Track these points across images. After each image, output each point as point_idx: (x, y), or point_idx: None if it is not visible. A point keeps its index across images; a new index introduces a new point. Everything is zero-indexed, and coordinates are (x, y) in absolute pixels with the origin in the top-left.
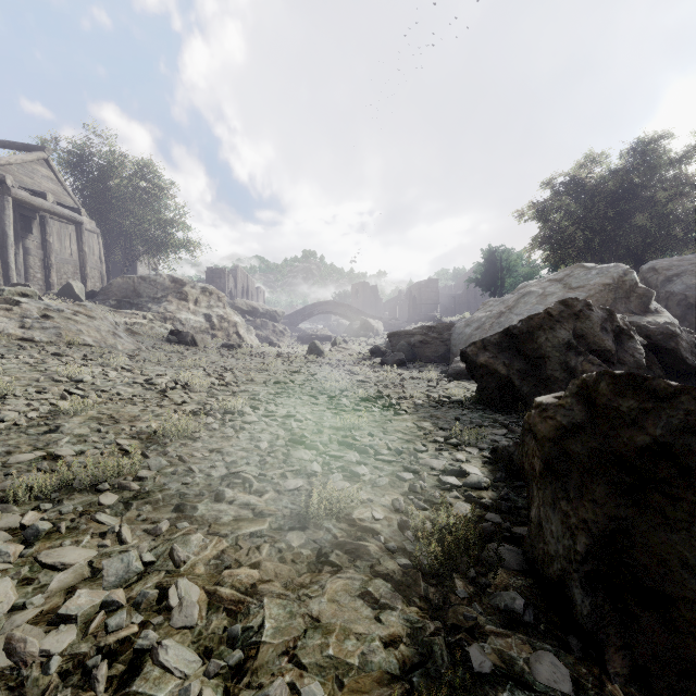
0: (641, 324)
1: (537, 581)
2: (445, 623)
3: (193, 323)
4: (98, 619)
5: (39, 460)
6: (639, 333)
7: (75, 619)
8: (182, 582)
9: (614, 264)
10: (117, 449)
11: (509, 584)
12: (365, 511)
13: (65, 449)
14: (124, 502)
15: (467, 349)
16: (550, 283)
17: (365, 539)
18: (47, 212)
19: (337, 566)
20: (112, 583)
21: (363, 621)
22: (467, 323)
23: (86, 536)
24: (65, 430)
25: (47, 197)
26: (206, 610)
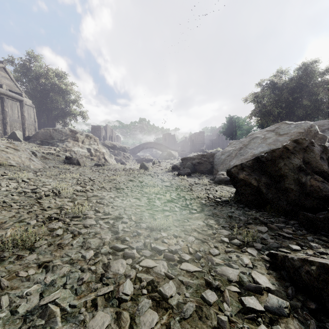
0: None
1: None
2: None
3: (81, 153)
4: None
5: None
6: None
7: None
8: None
9: (304, 122)
10: None
11: None
12: None
13: None
14: None
15: (231, 169)
16: (267, 132)
17: None
18: (3, 94)
19: None
20: None
21: None
22: (222, 153)
23: None
24: None
25: (2, 86)
26: None
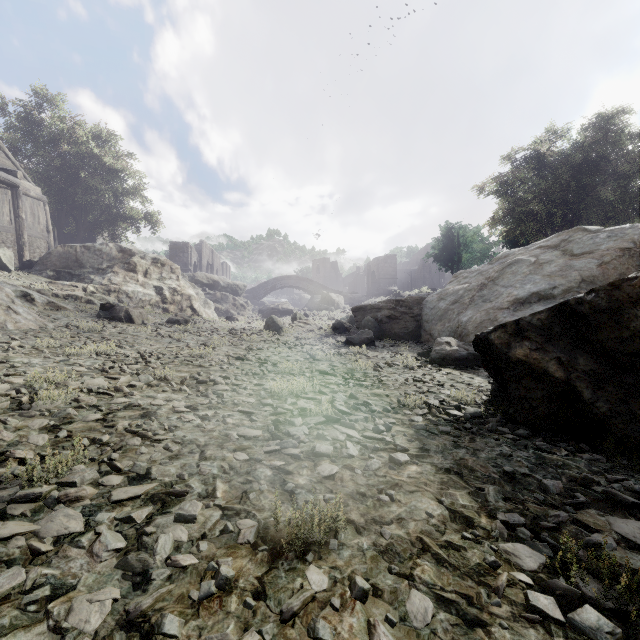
0: None
1: None
2: None
3: (141, 296)
4: None
5: None
6: None
7: None
8: None
9: (631, 225)
10: None
11: None
12: None
13: None
14: None
15: (490, 335)
16: (543, 250)
17: None
18: None
19: None
20: None
21: None
22: (440, 296)
23: None
24: None
25: None
26: None
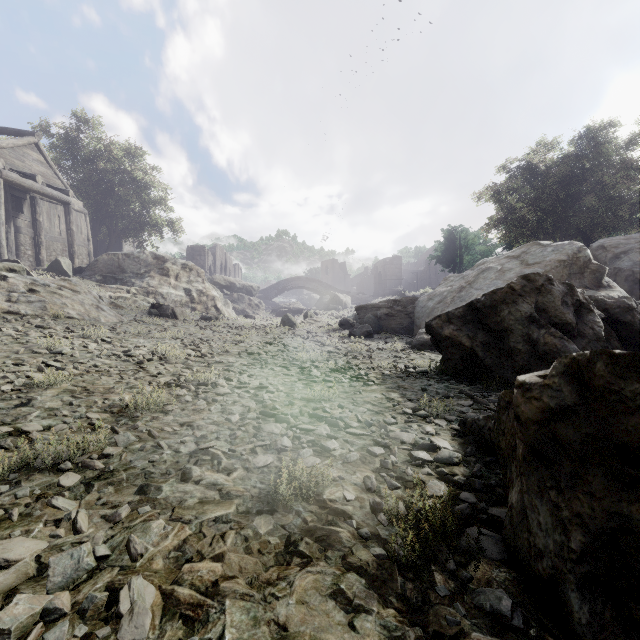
0: (598, 298)
1: (521, 573)
2: (426, 630)
3: (173, 297)
4: (34, 633)
5: (4, 436)
6: (597, 306)
7: (8, 634)
8: (135, 582)
9: (569, 242)
10: (87, 424)
11: (491, 577)
12: (336, 491)
13: (33, 424)
14: (86, 484)
15: (432, 322)
16: (508, 259)
17: (337, 524)
18: (36, 193)
19: (307, 557)
20: (58, 584)
21: (335, 628)
22: (429, 297)
23: (39, 524)
24: (37, 403)
25: (36, 179)
26: (160, 617)
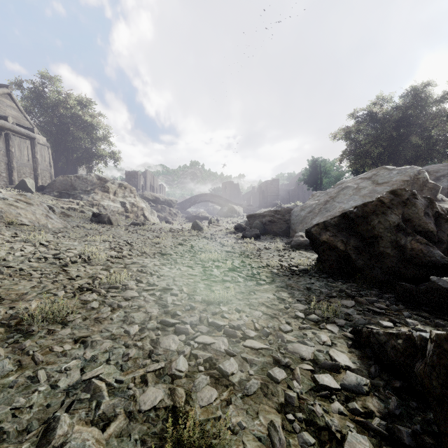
0: None
1: None
2: None
3: (112, 208)
4: None
5: None
6: None
7: None
8: None
9: (410, 166)
10: None
11: None
12: None
13: None
14: None
15: (311, 229)
16: (362, 180)
17: None
18: (8, 130)
19: None
20: None
21: None
22: (302, 208)
23: None
24: None
25: (8, 119)
26: None
